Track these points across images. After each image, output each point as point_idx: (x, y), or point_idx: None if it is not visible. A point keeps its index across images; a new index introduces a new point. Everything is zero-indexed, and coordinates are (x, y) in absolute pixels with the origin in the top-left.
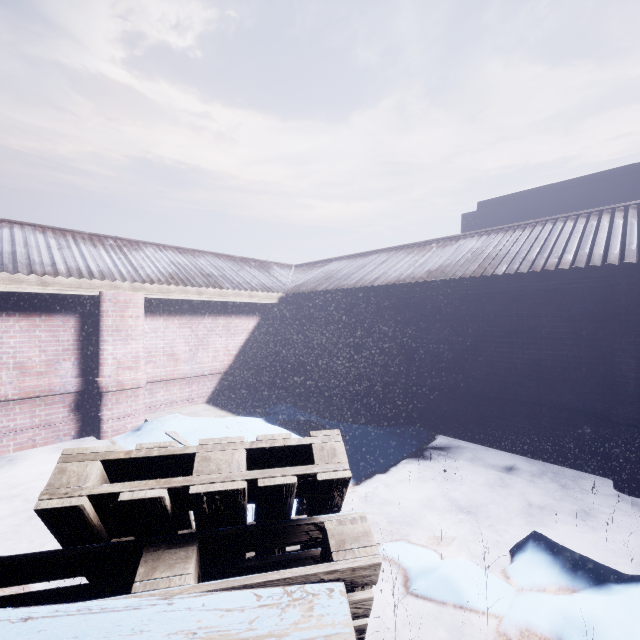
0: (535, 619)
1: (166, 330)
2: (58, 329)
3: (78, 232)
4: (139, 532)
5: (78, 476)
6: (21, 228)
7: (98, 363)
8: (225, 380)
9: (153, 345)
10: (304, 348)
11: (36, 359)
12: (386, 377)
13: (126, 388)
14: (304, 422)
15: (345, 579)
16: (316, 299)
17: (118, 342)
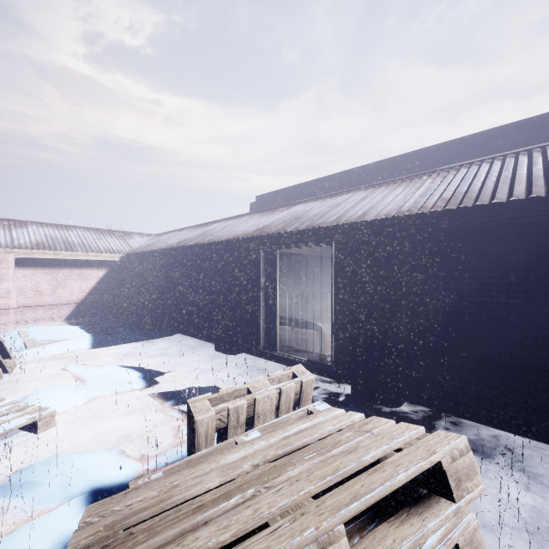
0: (86, 373)
1: (33, 276)
2: None
3: None
4: None
5: None
6: None
7: None
8: (80, 308)
9: (24, 285)
10: (137, 289)
11: None
12: (157, 303)
13: (0, 309)
14: (105, 328)
15: None
16: (137, 258)
17: None
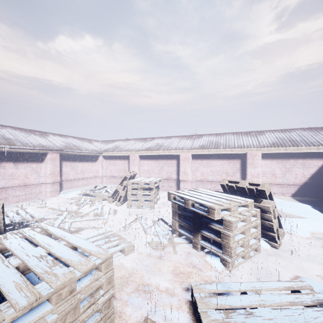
0: None
1: (271, 164)
2: (235, 163)
3: (243, 132)
4: (232, 192)
5: (224, 181)
6: (228, 134)
7: (246, 174)
8: (302, 189)
9: (265, 170)
10: None
11: (230, 171)
12: None
13: None
14: None
15: (262, 208)
16: None
17: (252, 168)
